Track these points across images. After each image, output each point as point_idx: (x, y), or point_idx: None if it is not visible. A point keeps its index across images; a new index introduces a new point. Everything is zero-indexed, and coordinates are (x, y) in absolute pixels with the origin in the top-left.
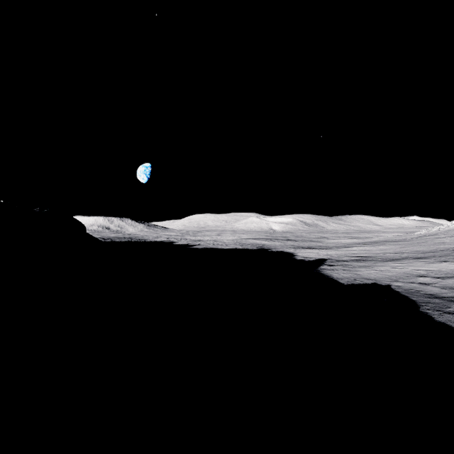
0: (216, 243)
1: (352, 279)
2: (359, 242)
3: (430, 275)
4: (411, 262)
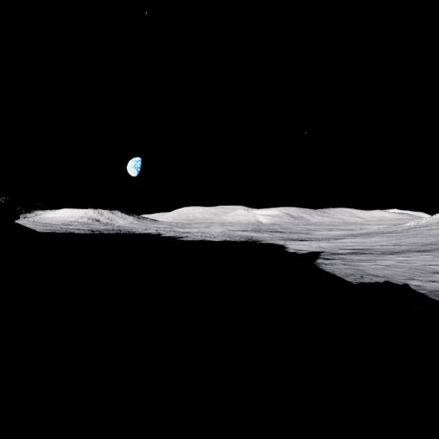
0: (203, 235)
1: (358, 277)
2: (348, 234)
3: None
4: (417, 256)
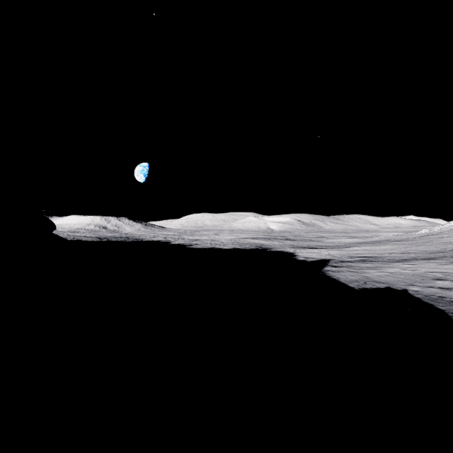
0: (213, 243)
1: (362, 283)
2: (360, 241)
3: (449, 278)
4: (422, 263)
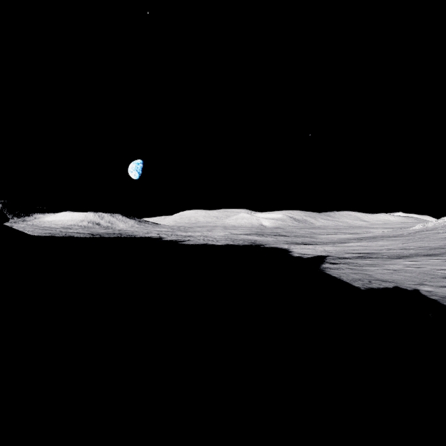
0: (206, 239)
1: (366, 282)
2: (354, 237)
3: None
4: (426, 260)
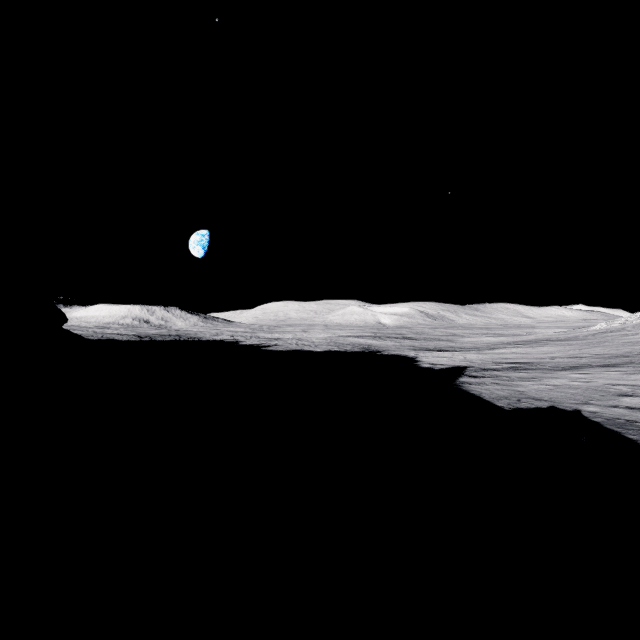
0: (300, 343)
1: (514, 400)
2: (508, 341)
3: (639, 394)
4: (600, 372)
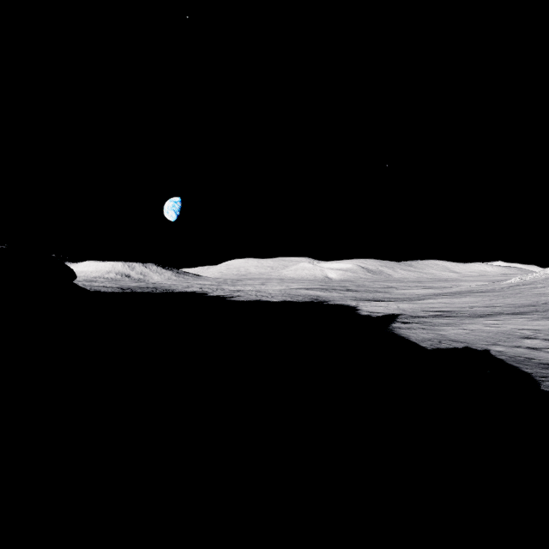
0: (259, 294)
1: (436, 342)
2: (436, 293)
3: (539, 336)
4: (509, 319)
